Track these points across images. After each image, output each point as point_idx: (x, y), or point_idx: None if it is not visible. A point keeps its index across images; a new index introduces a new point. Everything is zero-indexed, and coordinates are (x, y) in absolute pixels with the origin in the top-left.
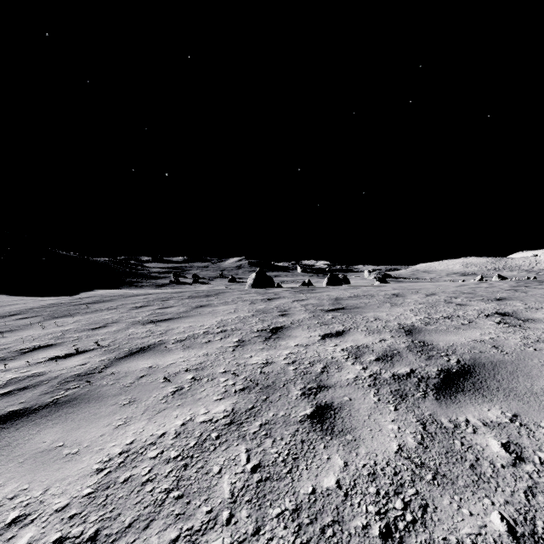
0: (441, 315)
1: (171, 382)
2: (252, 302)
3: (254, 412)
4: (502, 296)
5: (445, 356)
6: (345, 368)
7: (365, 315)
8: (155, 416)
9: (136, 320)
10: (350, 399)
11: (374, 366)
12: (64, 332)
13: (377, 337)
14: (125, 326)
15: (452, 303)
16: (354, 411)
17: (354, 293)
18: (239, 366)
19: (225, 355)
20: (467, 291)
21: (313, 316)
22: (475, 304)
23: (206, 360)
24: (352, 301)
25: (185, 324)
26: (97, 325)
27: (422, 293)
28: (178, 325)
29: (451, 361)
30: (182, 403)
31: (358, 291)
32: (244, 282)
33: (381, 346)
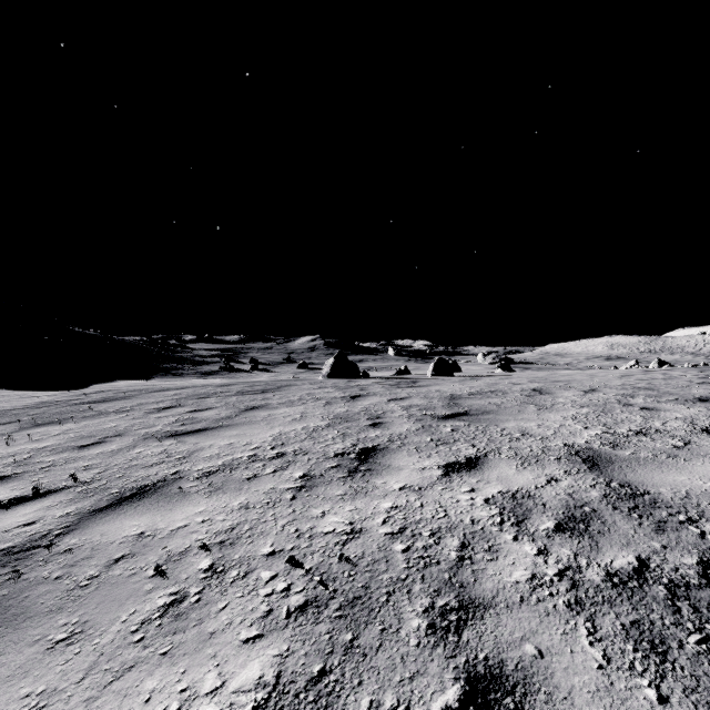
0: (628, 429)
1: (167, 576)
2: (327, 401)
3: (325, 693)
4: (703, 394)
5: (690, 523)
6: (504, 550)
7: (503, 427)
8: (104, 694)
9: (151, 431)
10: (540, 654)
11: (560, 547)
12: (34, 453)
13: (540, 472)
14: (131, 443)
15: (632, 405)
16: (563, 702)
17: (475, 388)
18: (300, 539)
19: (278, 510)
20: (643, 386)
21: (422, 428)
22: (671, 408)
23: (243, 522)
24: (476, 401)
25: (223, 440)
26: (90, 439)
27: (577, 388)
28: (213, 441)
29: (709, 538)
30: (172, 647)
31: (480, 385)
32: (318, 369)
33: (555, 494)
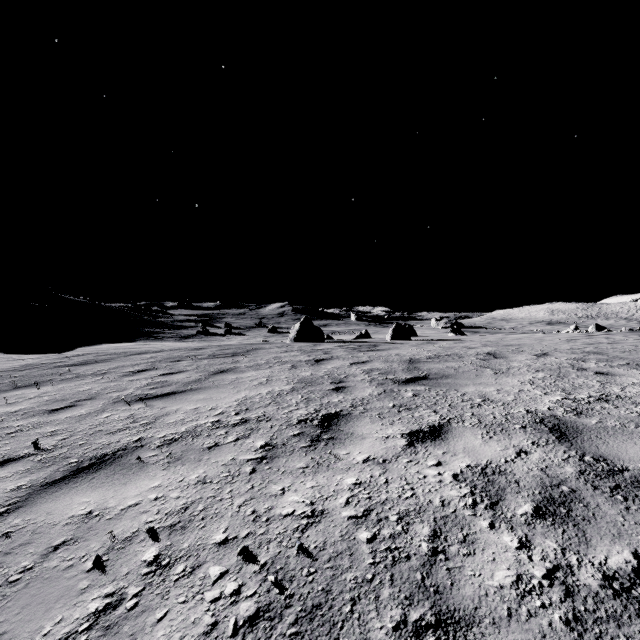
0: (588, 394)
1: (106, 570)
2: (293, 365)
3: None
4: None
5: None
6: (481, 542)
7: (463, 392)
8: None
9: (123, 394)
10: None
11: (543, 538)
12: (5, 417)
13: (507, 442)
14: (100, 407)
15: (586, 369)
16: None
17: (432, 352)
18: (256, 524)
19: (235, 486)
20: (591, 350)
21: (383, 392)
22: (626, 373)
23: (198, 500)
24: (434, 364)
25: (190, 404)
26: (62, 403)
27: (529, 352)
28: (179, 405)
29: None
30: None
31: (437, 349)
32: (287, 333)
33: (527, 469)
